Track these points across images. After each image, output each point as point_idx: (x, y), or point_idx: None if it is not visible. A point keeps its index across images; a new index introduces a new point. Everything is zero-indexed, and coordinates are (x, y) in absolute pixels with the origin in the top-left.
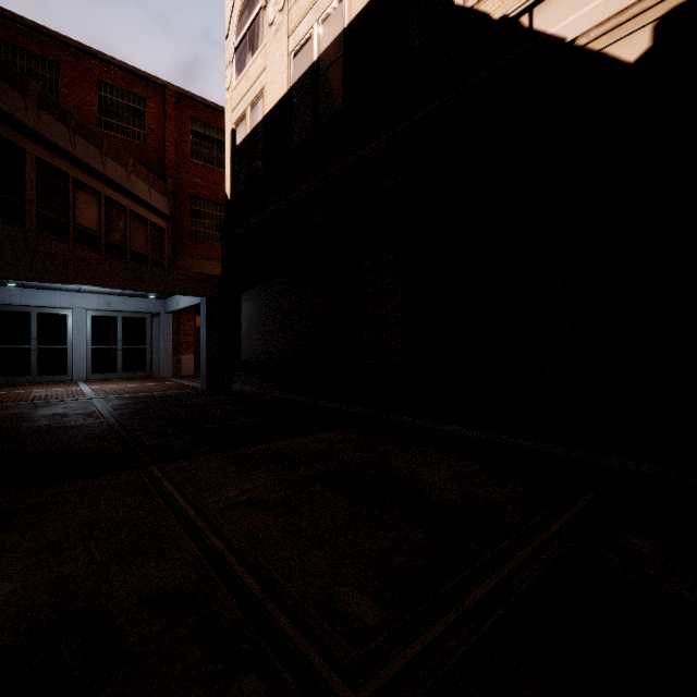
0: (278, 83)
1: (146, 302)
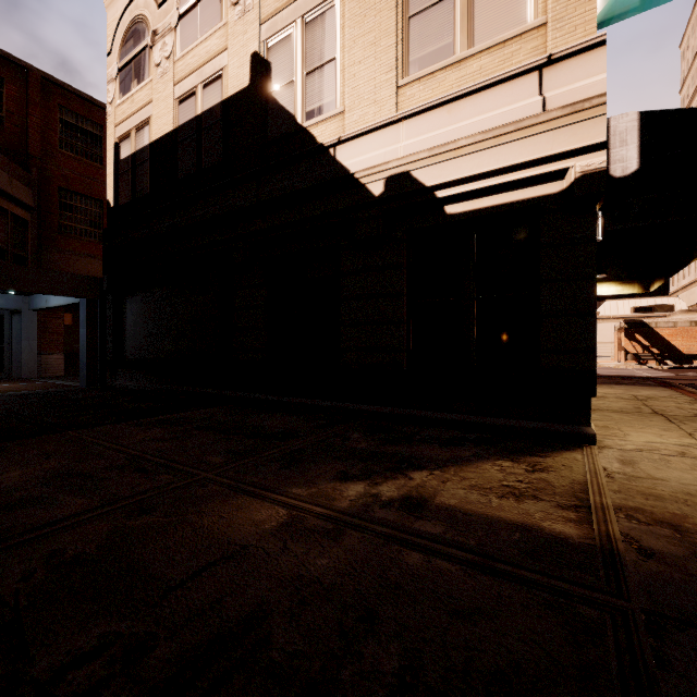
0: (164, 119)
1: (4, 298)
